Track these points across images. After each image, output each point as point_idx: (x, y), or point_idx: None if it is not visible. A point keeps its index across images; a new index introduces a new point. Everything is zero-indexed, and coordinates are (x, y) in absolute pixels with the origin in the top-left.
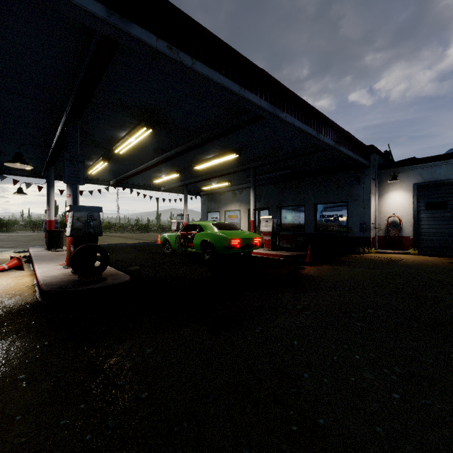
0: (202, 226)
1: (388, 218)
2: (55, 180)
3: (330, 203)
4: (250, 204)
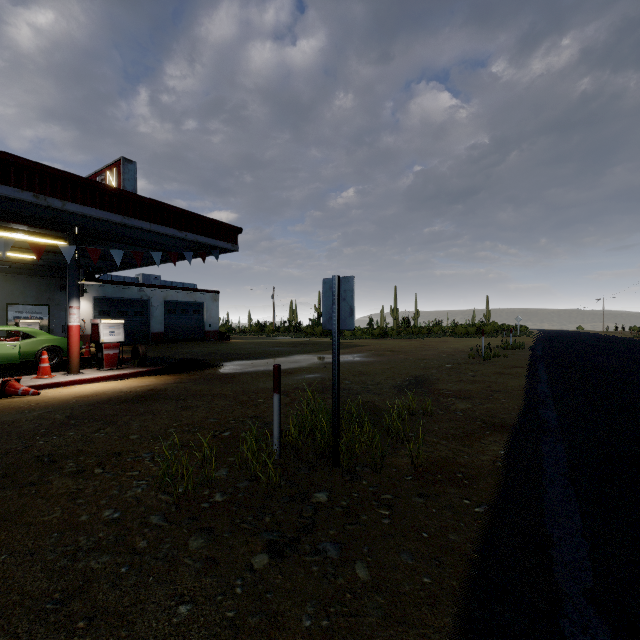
0: (27, 332)
1: None
2: None
3: (28, 305)
4: None
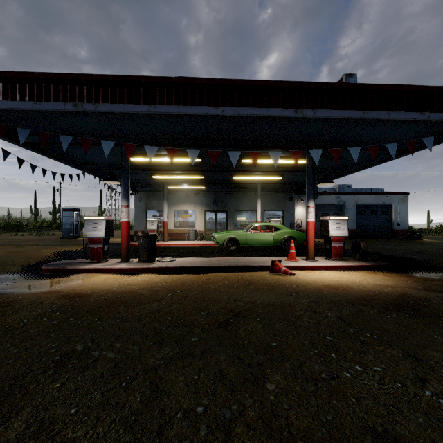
0: (276, 226)
1: (297, 220)
2: (33, 150)
3: (273, 210)
4: (259, 209)
